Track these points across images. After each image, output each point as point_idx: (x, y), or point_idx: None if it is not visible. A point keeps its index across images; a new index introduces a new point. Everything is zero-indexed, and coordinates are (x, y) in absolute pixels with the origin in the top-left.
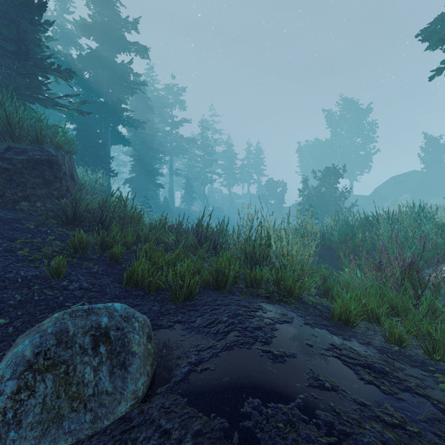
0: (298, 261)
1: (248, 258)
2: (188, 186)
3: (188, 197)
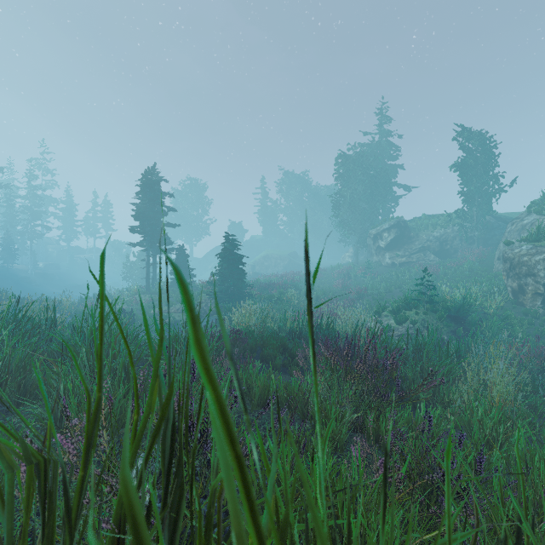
0: (72, 306)
1: (56, 306)
2: (8, 242)
3: (8, 255)
